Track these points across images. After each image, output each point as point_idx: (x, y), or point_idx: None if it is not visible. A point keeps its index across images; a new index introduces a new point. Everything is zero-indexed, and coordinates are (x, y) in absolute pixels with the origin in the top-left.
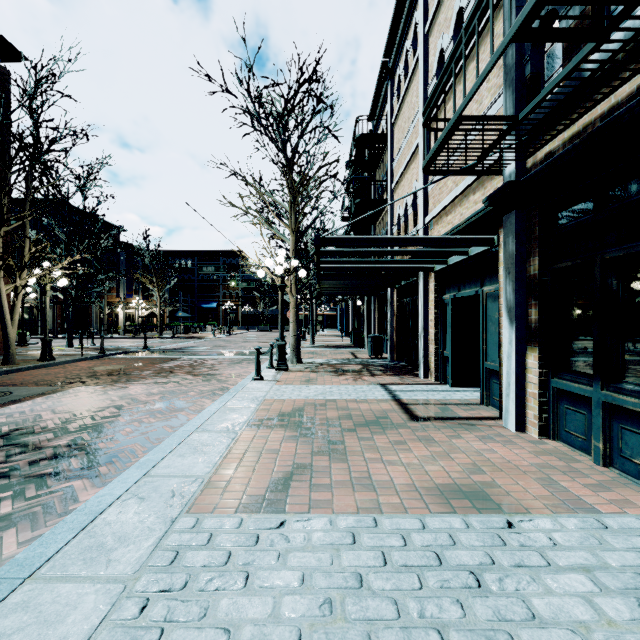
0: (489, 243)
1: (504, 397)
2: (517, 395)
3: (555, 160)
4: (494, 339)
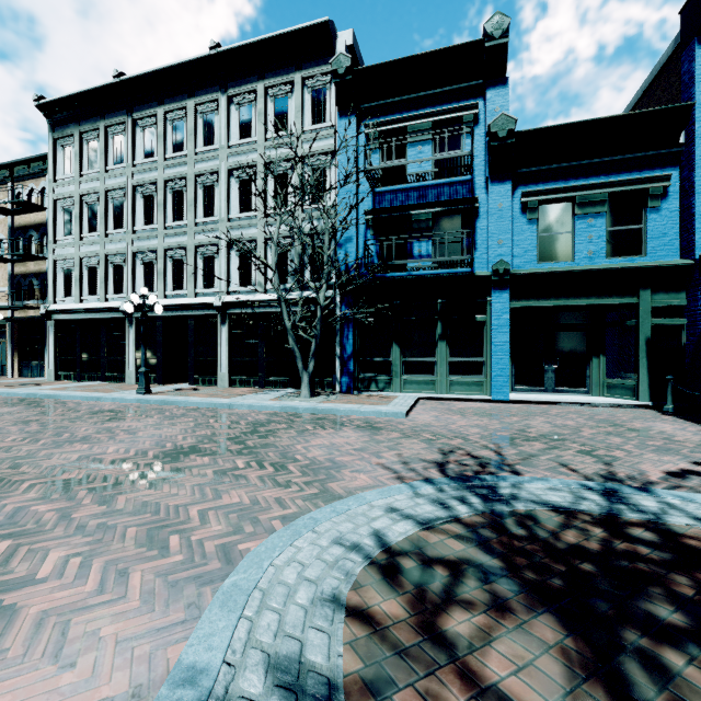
0: (4, 328)
1: (9, 370)
2: (13, 369)
3: (21, 317)
4: (5, 356)
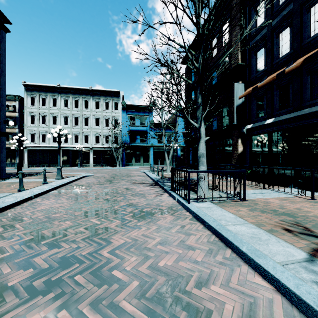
0: None
1: None
2: None
3: None
4: None
